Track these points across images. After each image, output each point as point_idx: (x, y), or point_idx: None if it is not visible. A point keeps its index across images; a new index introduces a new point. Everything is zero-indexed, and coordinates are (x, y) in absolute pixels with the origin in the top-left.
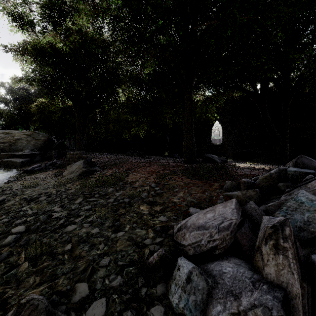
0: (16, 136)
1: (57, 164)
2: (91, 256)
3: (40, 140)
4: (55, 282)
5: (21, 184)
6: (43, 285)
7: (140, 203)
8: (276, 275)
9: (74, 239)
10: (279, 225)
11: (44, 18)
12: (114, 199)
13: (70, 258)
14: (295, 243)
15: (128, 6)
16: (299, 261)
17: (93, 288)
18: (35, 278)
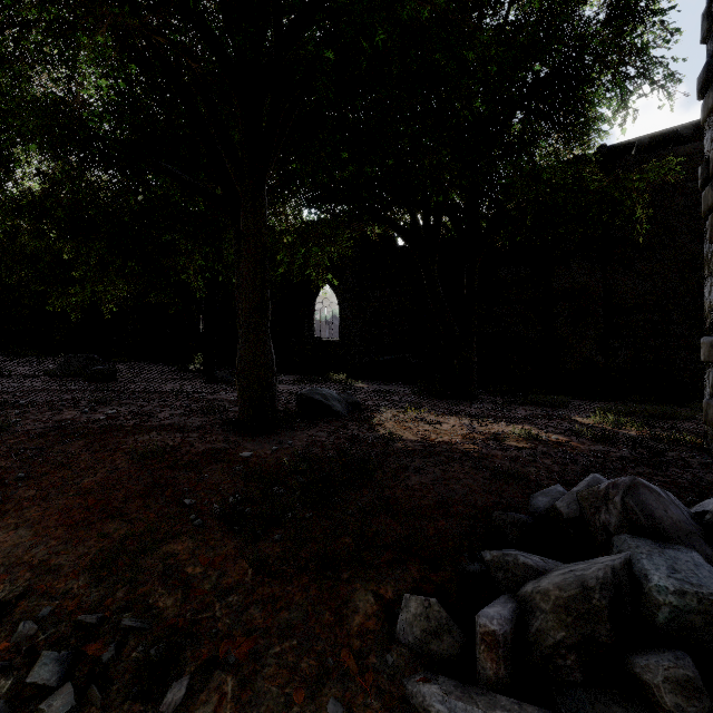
0: None
1: None
2: None
3: None
4: None
5: None
6: None
7: None
8: None
9: None
10: None
11: None
12: None
13: None
14: None
15: None
16: None
17: None
18: None
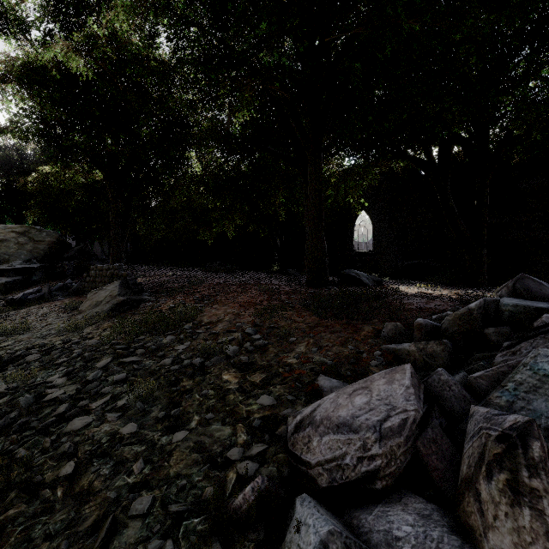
0: None
1: (71, 287)
2: (113, 492)
3: (43, 243)
4: None
5: None
6: None
7: (223, 367)
8: None
9: (83, 448)
10: (516, 436)
11: (46, 14)
12: (174, 359)
13: (69, 496)
14: None
15: None
16: None
17: None
18: None
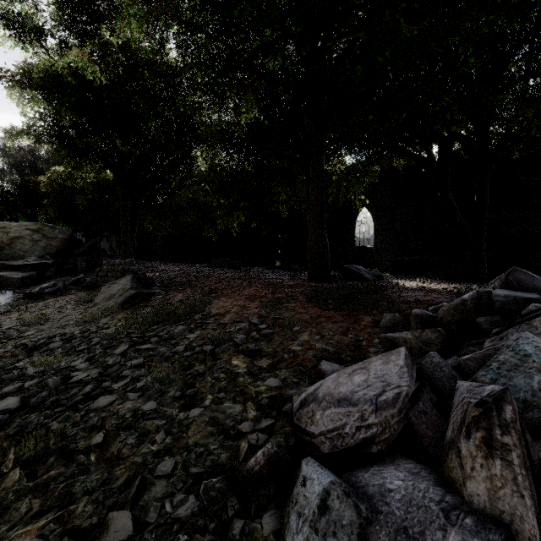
0: (13, 231)
1: (85, 281)
2: (139, 457)
3: (56, 239)
4: (69, 509)
5: (18, 318)
6: (45, 515)
7: (232, 354)
8: (490, 497)
9: (109, 422)
10: (492, 401)
11: (61, 22)
12: (186, 346)
13: (101, 460)
14: (523, 435)
15: (211, 4)
16: (533, 472)
17: (142, 521)
18: (32, 501)
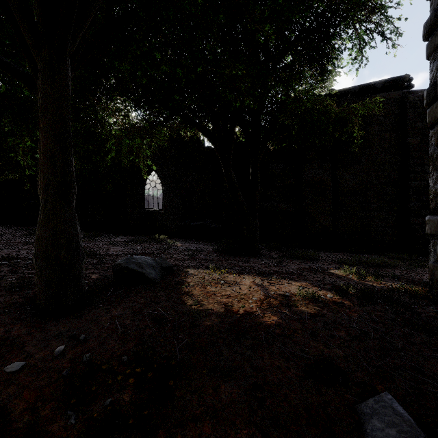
0: None
1: None
2: None
3: None
4: None
5: None
6: None
7: None
8: None
9: None
10: None
11: None
12: None
13: None
14: None
15: None
16: None
17: None
18: None
